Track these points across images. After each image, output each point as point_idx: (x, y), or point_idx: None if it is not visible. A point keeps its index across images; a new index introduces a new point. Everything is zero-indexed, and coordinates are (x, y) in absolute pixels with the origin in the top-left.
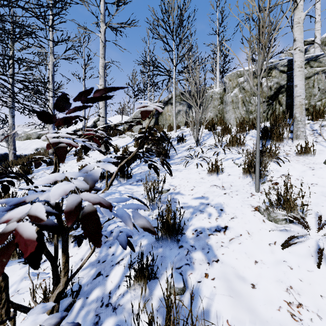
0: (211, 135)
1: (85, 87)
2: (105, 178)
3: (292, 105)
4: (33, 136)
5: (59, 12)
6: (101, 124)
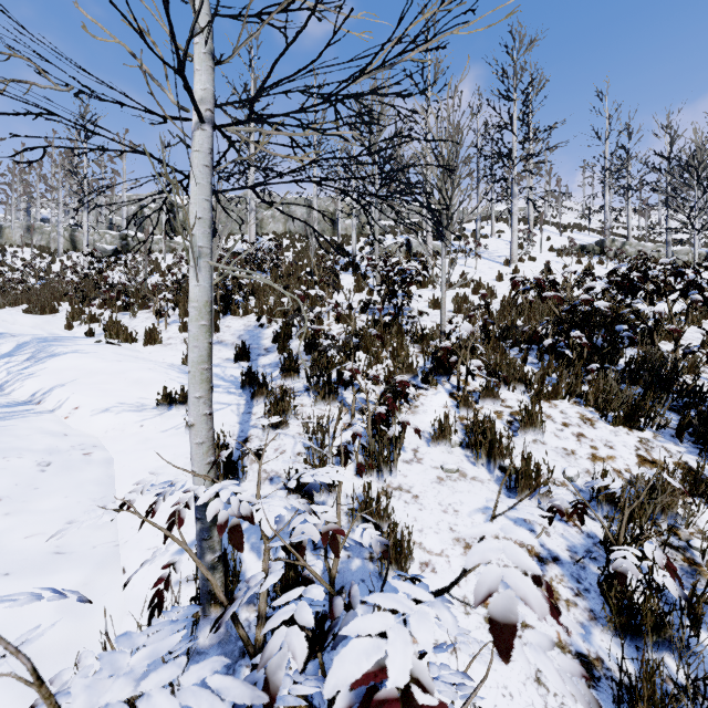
0: (37, 253)
1: None
2: None
3: (76, 246)
4: None
5: None
6: None
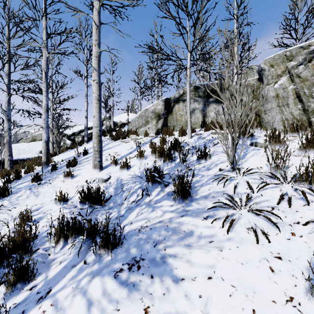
0: (247, 147)
1: (87, 86)
2: (82, 232)
3: None
4: (38, 137)
5: (53, 0)
6: (94, 130)
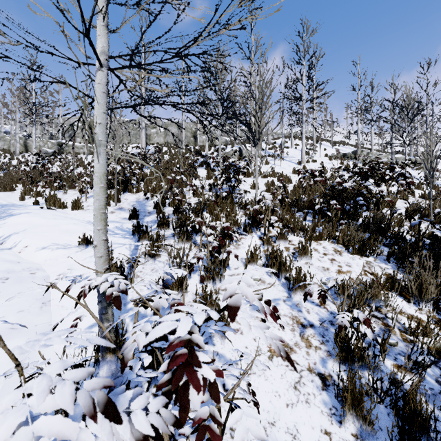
0: (1, 153)
1: None
2: None
3: (27, 149)
4: None
5: None
6: None
